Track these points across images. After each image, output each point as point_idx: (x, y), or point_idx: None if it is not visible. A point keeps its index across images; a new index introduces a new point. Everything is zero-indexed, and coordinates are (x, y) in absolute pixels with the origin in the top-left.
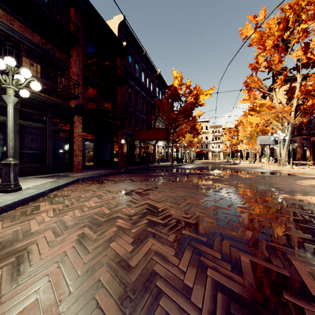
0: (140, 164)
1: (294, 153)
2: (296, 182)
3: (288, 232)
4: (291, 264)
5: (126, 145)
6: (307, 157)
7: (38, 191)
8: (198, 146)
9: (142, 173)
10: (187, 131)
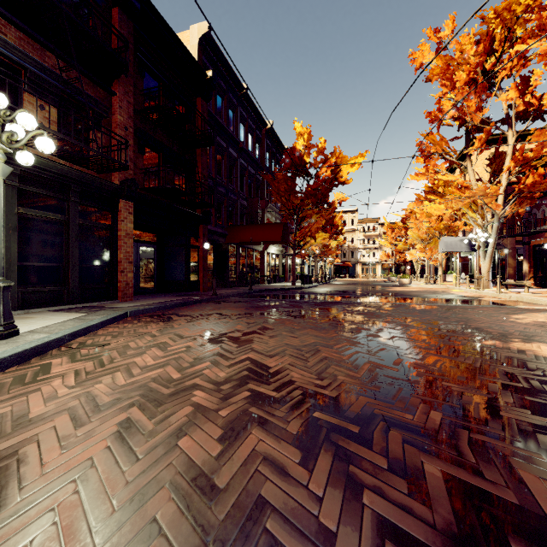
0: (237, 286)
1: (502, 266)
2: (509, 318)
3: (505, 413)
4: (518, 477)
5: (212, 253)
6: (524, 273)
7: (49, 337)
8: (338, 255)
9: (241, 301)
10: (319, 228)
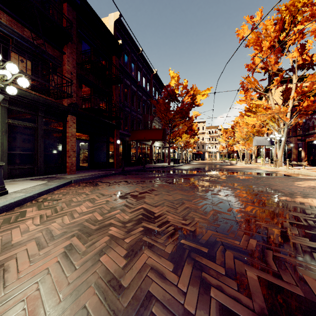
0: (136, 165)
1: (289, 154)
2: (294, 184)
3: (294, 240)
4: (303, 279)
5: (122, 146)
6: (302, 157)
7: (25, 195)
8: (195, 147)
9: (138, 174)
10: (184, 132)
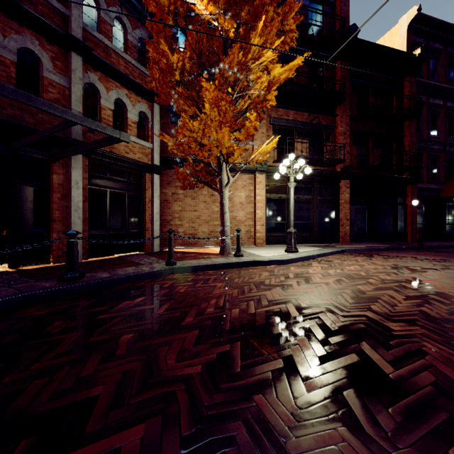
0: None
1: None
2: None
3: None
4: None
5: (423, 208)
6: None
7: (309, 254)
8: None
9: (447, 252)
10: None
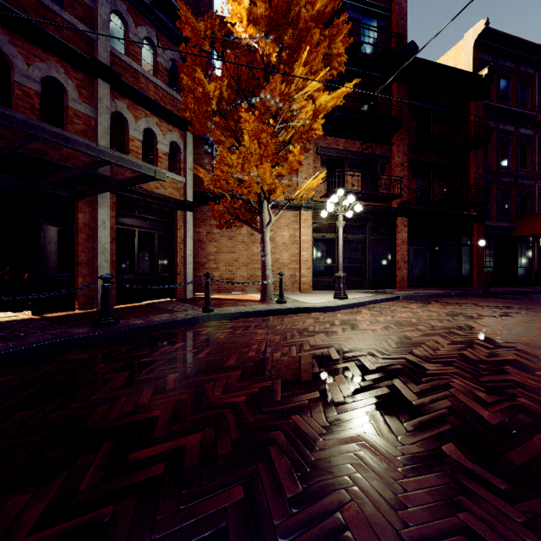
0: (533, 285)
1: None
2: None
3: None
4: None
5: (492, 249)
6: None
7: (359, 301)
8: None
9: (515, 298)
10: None
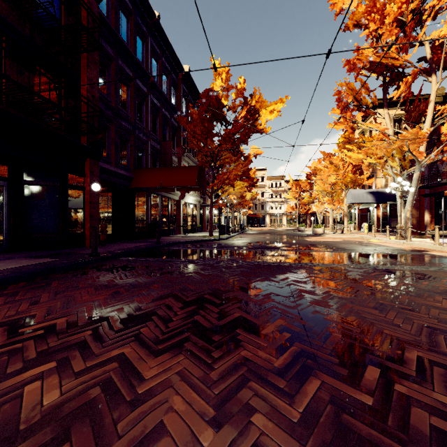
0: (148, 237)
1: None
2: None
3: None
4: None
5: (111, 199)
6: (426, 223)
7: None
8: (250, 207)
9: (127, 266)
10: (238, 175)
